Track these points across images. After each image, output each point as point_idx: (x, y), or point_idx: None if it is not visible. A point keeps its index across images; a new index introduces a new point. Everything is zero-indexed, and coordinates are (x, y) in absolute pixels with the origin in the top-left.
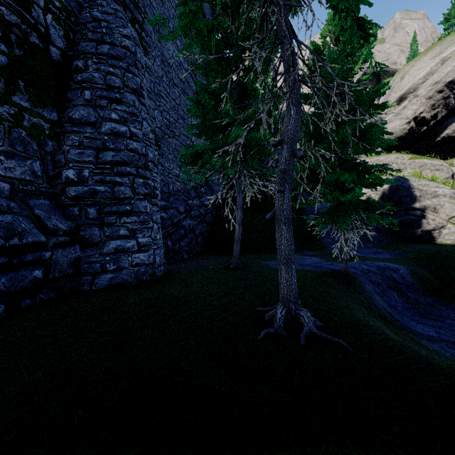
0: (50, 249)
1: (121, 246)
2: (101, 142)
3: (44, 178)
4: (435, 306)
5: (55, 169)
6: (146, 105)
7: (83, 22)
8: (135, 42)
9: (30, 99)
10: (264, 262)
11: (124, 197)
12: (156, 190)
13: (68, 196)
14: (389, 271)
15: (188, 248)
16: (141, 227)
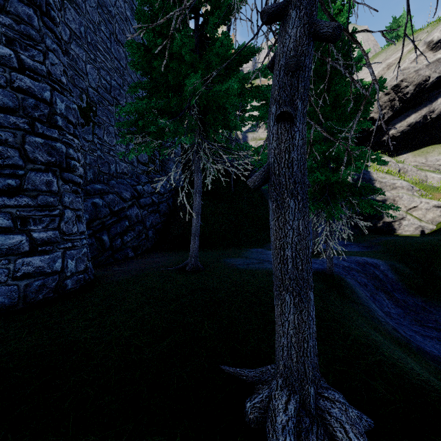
0: None
1: None
2: None
3: None
4: (426, 309)
5: None
6: (56, 33)
7: None
8: None
9: None
10: (229, 260)
11: (4, 165)
12: (73, 160)
13: None
14: (370, 268)
15: (134, 244)
16: (38, 214)
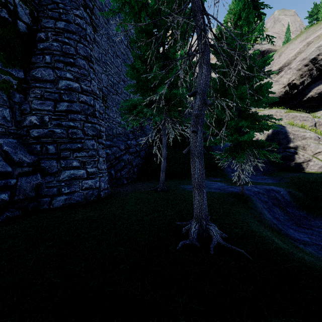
0: (16, 177)
1: (74, 174)
2: (58, 95)
3: (13, 122)
4: (306, 218)
5: (22, 115)
6: (94, 69)
7: (45, 4)
8: (85, 21)
9: (0, 60)
10: (183, 186)
11: (76, 138)
12: (102, 132)
13: (32, 136)
14: (273, 192)
15: (127, 176)
16: (89, 160)
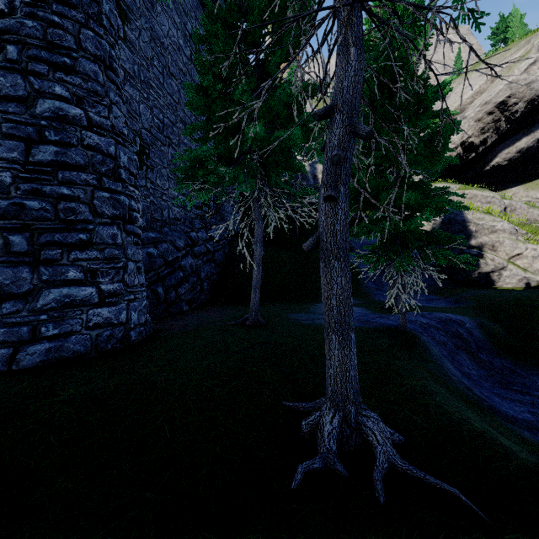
0: None
1: (70, 297)
2: (34, 130)
3: None
4: (515, 371)
5: None
6: (118, 84)
7: None
8: None
9: None
10: (293, 315)
11: (76, 220)
12: (134, 211)
13: None
14: (453, 326)
15: (189, 297)
16: (105, 266)
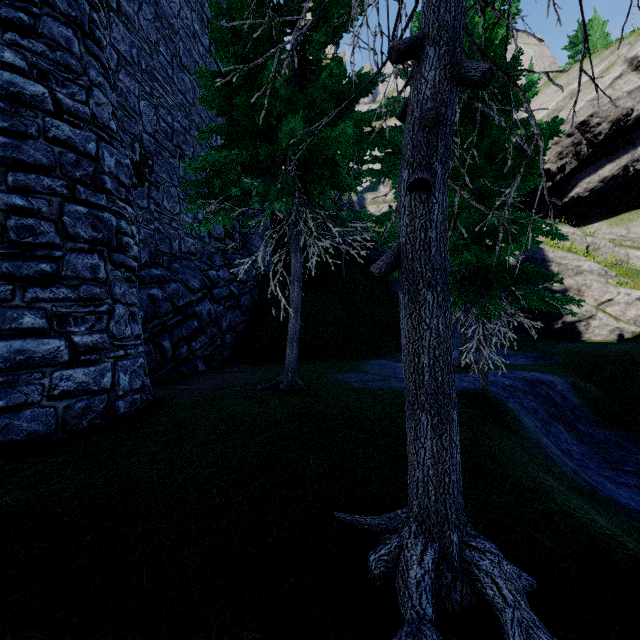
0: None
1: (25, 353)
2: None
3: None
4: (622, 446)
5: None
6: (103, 61)
7: None
8: None
9: None
10: (340, 376)
11: (36, 244)
12: (126, 236)
13: None
14: (542, 388)
15: (206, 352)
16: (80, 310)
